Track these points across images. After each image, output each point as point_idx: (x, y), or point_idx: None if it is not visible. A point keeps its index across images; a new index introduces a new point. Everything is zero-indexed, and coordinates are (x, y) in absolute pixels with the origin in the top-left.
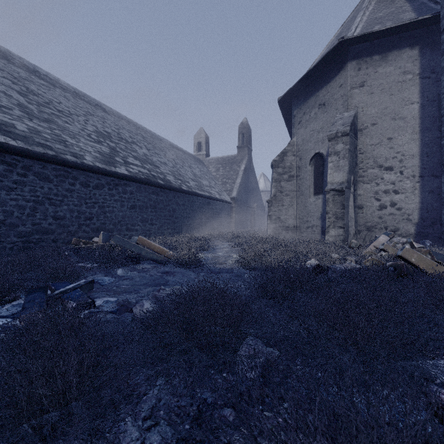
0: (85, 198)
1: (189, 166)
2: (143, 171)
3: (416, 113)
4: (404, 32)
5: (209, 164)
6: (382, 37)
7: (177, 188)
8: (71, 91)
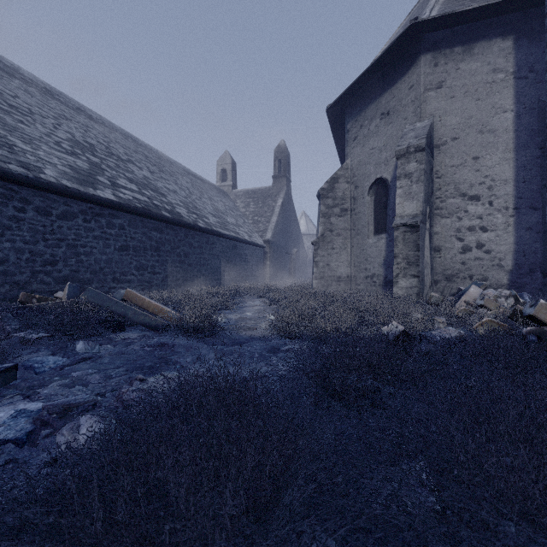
0: (44, 232)
1: (210, 198)
2: (140, 198)
3: (510, 124)
4: (494, 17)
5: (236, 198)
6: (466, 21)
7: (190, 224)
8: (38, 86)
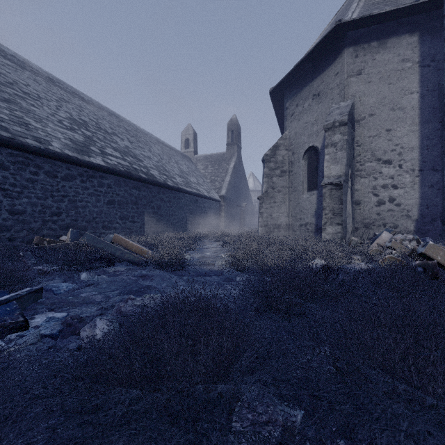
0: (51, 190)
1: (176, 162)
2: (123, 163)
3: (416, 103)
4: (403, 18)
5: (197, 162)
6: (381, 22)
7: (161, 183)
8: (43, 75)
